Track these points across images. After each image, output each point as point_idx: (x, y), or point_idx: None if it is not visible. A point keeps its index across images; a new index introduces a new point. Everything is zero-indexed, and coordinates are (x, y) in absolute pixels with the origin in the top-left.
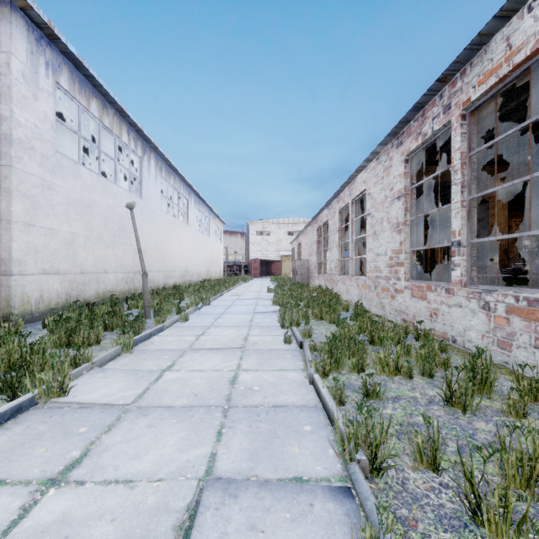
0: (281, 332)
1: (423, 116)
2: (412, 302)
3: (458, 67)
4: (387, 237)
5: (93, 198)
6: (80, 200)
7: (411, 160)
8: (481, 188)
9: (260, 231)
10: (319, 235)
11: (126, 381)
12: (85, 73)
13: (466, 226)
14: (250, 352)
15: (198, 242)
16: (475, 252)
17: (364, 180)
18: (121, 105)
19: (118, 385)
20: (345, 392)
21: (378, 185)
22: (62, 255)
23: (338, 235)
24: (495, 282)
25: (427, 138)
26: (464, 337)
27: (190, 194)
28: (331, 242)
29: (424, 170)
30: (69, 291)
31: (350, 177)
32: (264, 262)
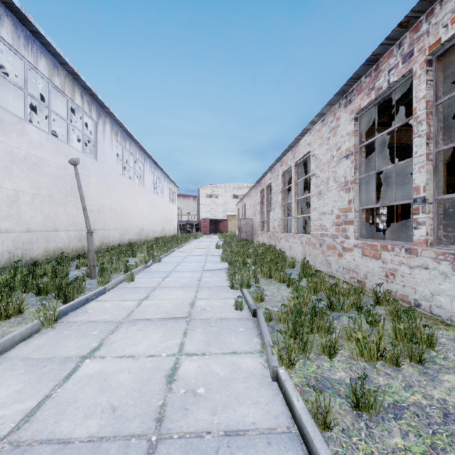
0: (231, 294)
1: (376, 70)
2: (363, 261)
3: (425, 7)
4: (334, 195)
5: (41, 156)
6: (26, 157)
7: (360, 118)
8: None
9: (210, 194)
10: (262, 197)
11: (22, 382)
12: (31, 29)
13: (432, 181)
14: (196, 323)
15: (153, 203)
16: (441, 209)
17: (308, 143)
18: (73, 67)
19: (5, 392)
20: (323, 395)
21: (323, 146)
22: (4, 213)
23: (281, 196)
24: (452, 241)
25: (381, 92)
26: (431, 302)
27: (146, 160)
28: (274, 202)
29: (368, 131)
30: (12, 250)
31: (294, 140)
32: (212, 221)
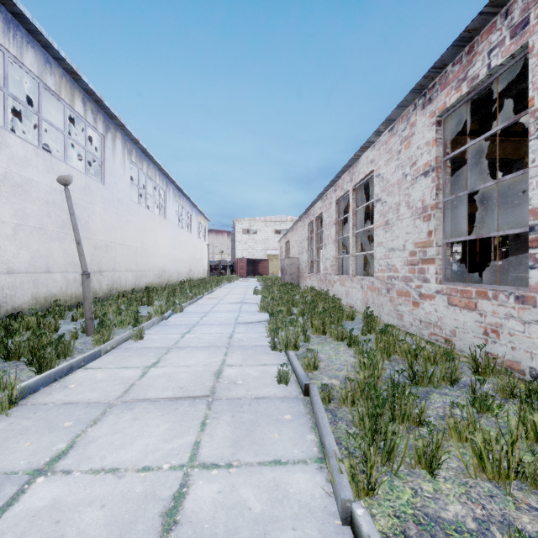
0: (272, 357)
1: (470, 53)
2: (449, 313)
3: None
4: (407, 226)
5: (27, 176)
6: (6, 176)
7: (444, 122)
8: (519, 166)
9: (247, 229)
10: (311, 231)
11: None
12: (13, 10)
13: None
14: (221, 406)
15: (178, 239)
16: None
17: (371, 160)
18: (71, 63)
19: None
20: None
21: (392, 162)
22: None
23: (335, 229)
24: None
25: (478, 82)
26: None
27: (168, 186)
28: (326, 237)
29: (451, 142)
30: None
31: (353, 157)
32: (250, 261)
